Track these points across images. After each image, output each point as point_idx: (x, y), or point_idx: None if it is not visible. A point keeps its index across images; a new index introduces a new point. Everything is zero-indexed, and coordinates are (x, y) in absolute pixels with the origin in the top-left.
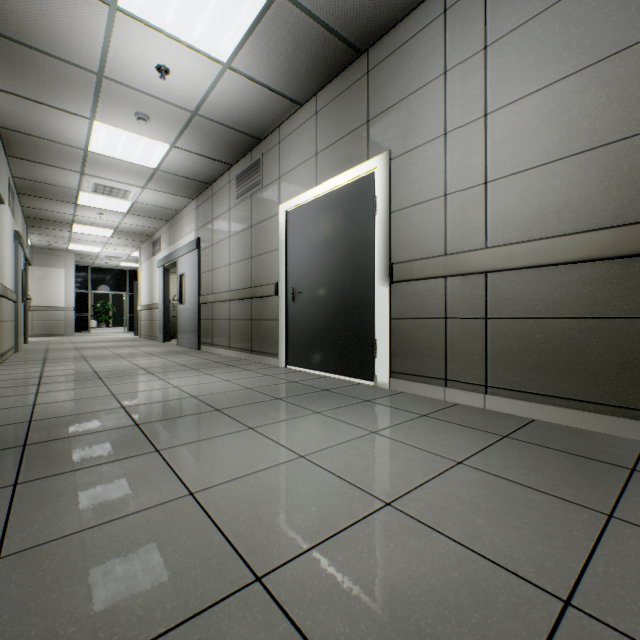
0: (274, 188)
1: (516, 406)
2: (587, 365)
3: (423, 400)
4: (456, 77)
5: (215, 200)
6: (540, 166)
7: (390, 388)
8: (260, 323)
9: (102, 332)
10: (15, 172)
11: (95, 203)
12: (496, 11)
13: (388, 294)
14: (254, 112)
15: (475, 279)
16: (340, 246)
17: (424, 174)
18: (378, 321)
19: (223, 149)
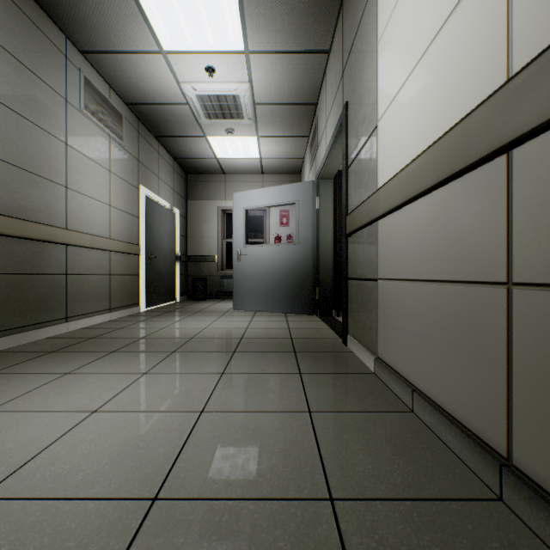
0: None
1: None
2: None
3: None
4: None
5: None
6: None
7: None
8: None
9: None
10: None
11: None
12: None
13: None
14: None
15: None
16: None
17: None
18: None
19: None
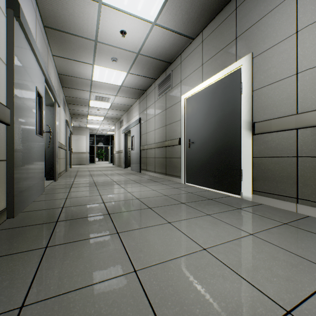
0: (178, 87)
1: None
2: None
3: (279, 211)
4: None
5: (148, 98)
6: None
7: (252, 200)
8: (170, 159)
9: (100, 163)
10: (65, 94)
11: (96, 105)
12: None
13: (251, 142)
14: (167, 48)
15: None
16: (217, 115)
17: (278, 62)
18: (243, 158)
19: (151, 71)
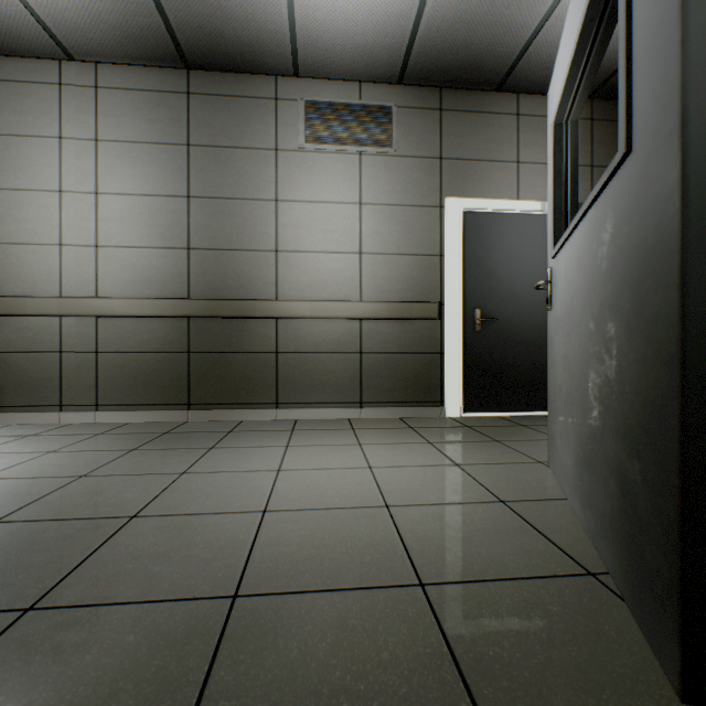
0: None
1: (120, 416)
2: (163, 382)
3: (36, 426)
4: (72, 148)
5: None
6: (136, 248)
7: None
8: None
9: None
10: None
11: None
12: (106, 118)
13: None
14: None
15: (89, 321)
16: None
17: (39, 218)
18: None
19: None
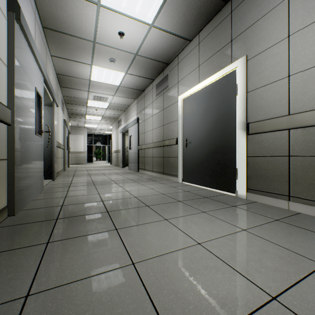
0: (175, 88)
1: None
2: None
3: (272, 208)
4: None
5: (145, 98)
6: None
7: (246, 198)
8: (168, 159)
9: (98, 163)
10: (63, 94)
11: (94, 105)
12: None
13: (245, 142)
14: (165, 49)
15: (314, 129)
16: (213, 115)
17: (272, 65)
18: (238, 158)
19: (149, 71)
